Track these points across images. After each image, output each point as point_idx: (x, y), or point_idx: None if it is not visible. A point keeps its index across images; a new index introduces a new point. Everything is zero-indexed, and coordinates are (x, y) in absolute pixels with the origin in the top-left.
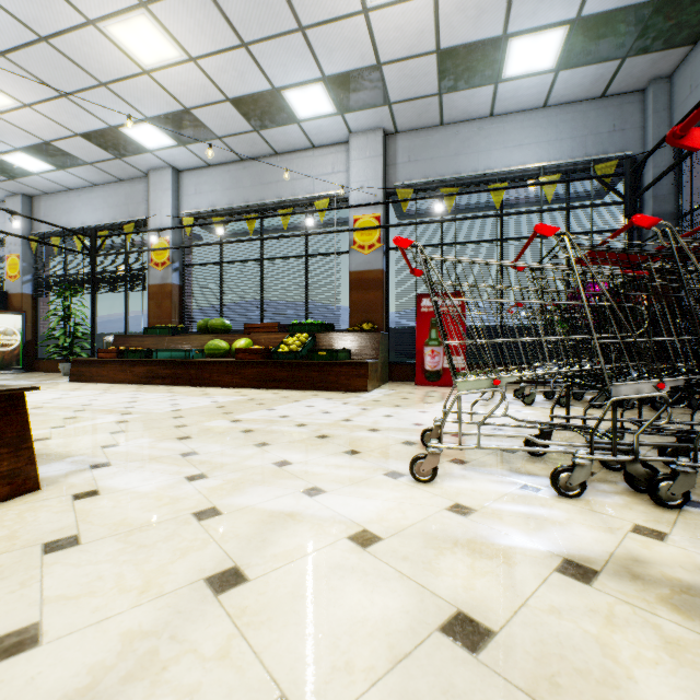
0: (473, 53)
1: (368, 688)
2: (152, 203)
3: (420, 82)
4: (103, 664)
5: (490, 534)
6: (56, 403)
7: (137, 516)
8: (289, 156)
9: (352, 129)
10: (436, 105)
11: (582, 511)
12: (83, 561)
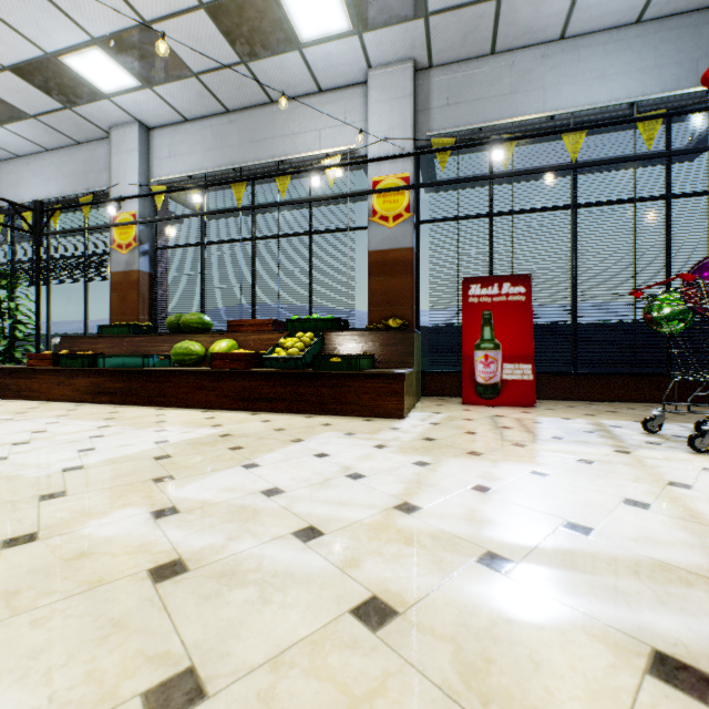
0: None
1: None
2: (114, 169)
3: None
4: None
5: None
6: None
7: None
8: (288, 105)
9: (372, 61)
10: (491, 18)
11: None
12: None
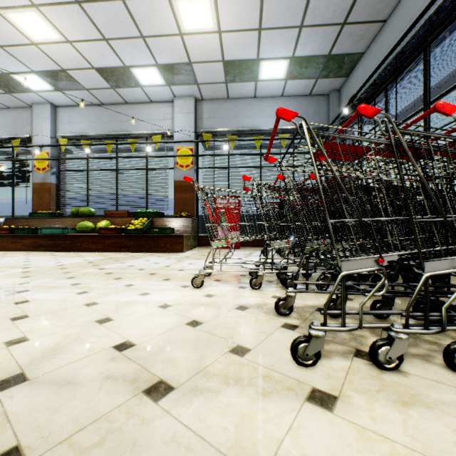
0: (242, 64)
1: (156, 336)
2: (35, 127)
3: (215, 75)
4: (59, 341)
5: (217, 301)
6: None
7: (55, 307)
8: (135, 106)
9: (176, 95)
10: (225, 88)
11: (258, 293)
12: (35, 321)
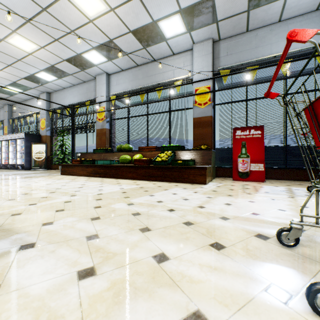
0: None
1: None
2: (97, 91)
3: (236, 4)
4: None
5: None
6: (45, 187)
7: None
8: (161, 61)
9: (195, 41)
10: (245, 18)
11: None
12: None
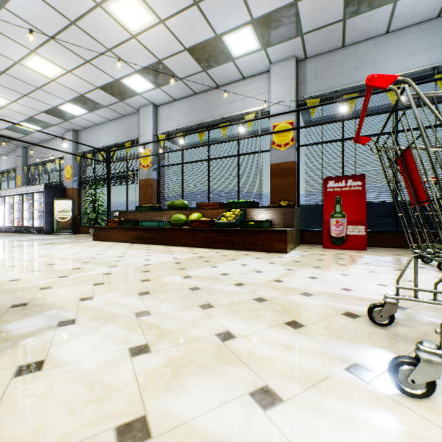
0: None
1: None
2: (141, 128)
3: (328, 11)
4: None
5: None
6: (76, 255)
7: (53, 424)
8: (226, 87)
9: (272, 60)
10: (340, 30)
11: None
12: None
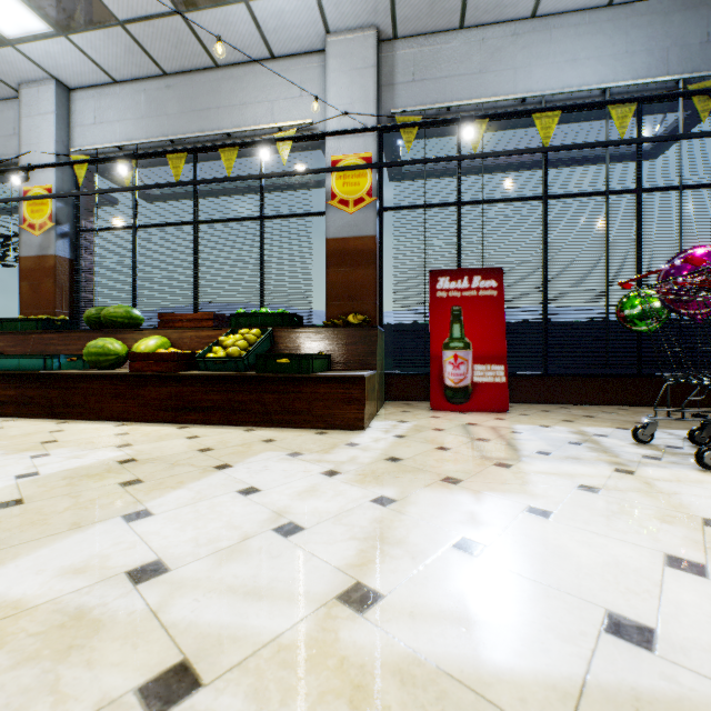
0: None
1: None
2: (25, 134)
3: None
4: None
5: None
6: None
7: None
8: (235, 71)
9: (330, 24)
10: None
11: None
12: None
